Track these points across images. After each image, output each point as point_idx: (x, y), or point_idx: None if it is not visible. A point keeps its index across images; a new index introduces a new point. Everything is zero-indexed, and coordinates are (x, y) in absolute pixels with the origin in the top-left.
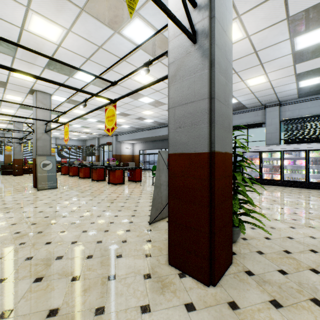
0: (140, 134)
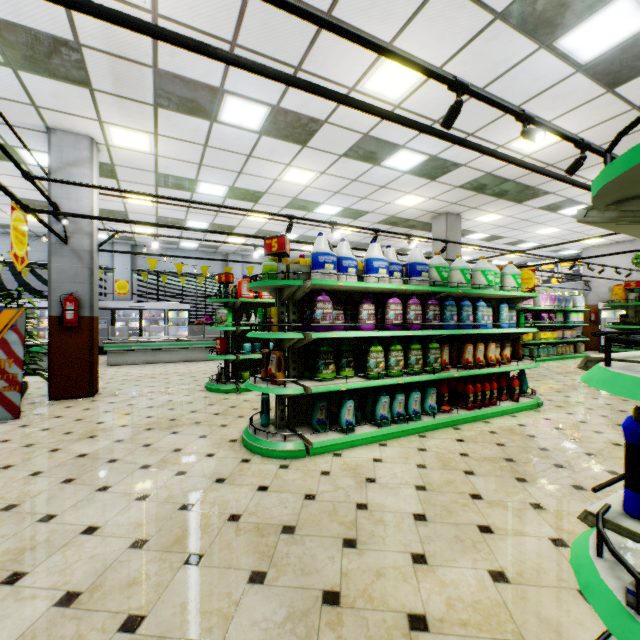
0: None
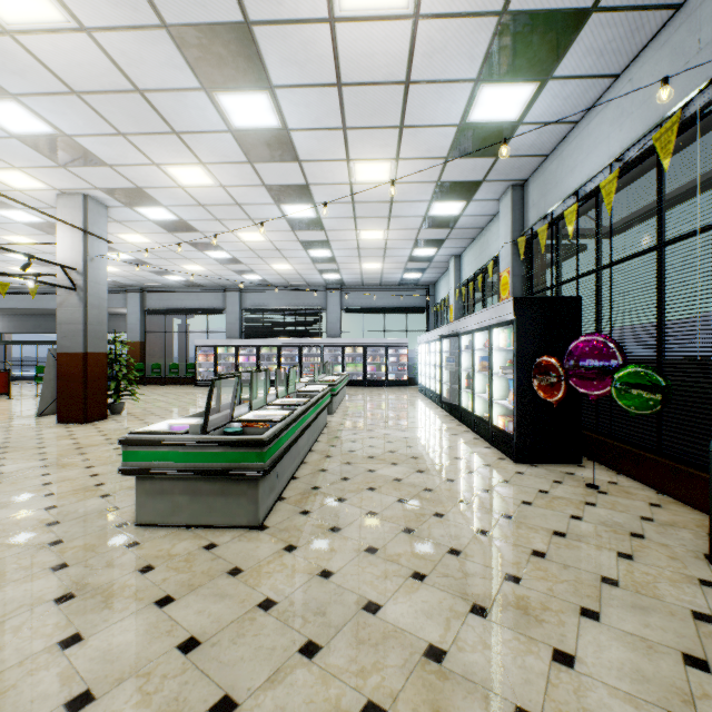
0: None
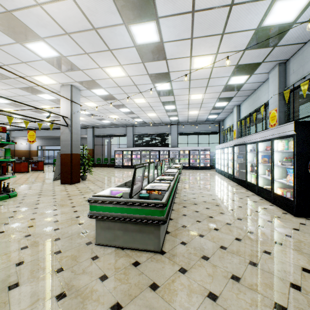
0: (40, 132)
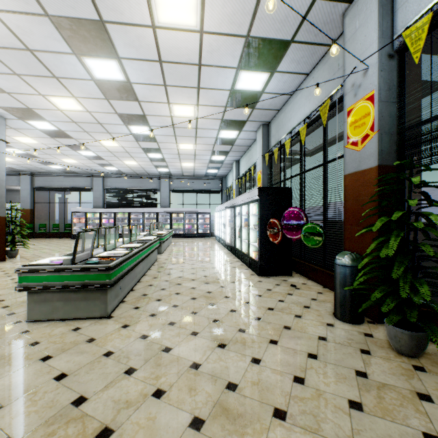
0: None
